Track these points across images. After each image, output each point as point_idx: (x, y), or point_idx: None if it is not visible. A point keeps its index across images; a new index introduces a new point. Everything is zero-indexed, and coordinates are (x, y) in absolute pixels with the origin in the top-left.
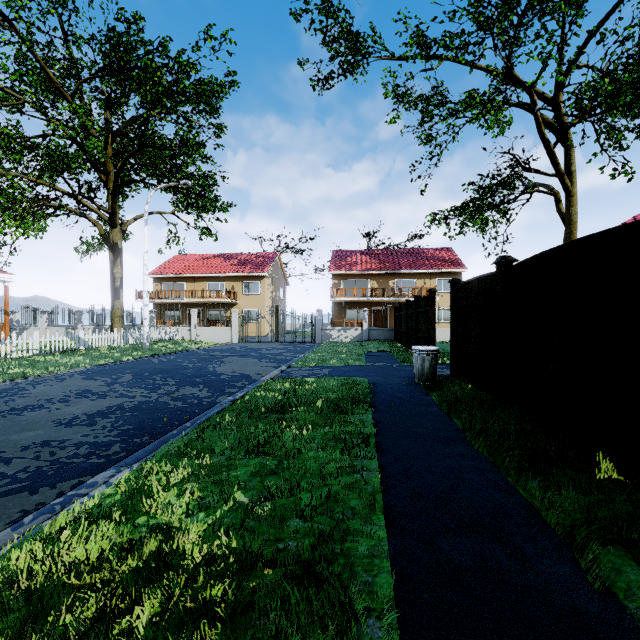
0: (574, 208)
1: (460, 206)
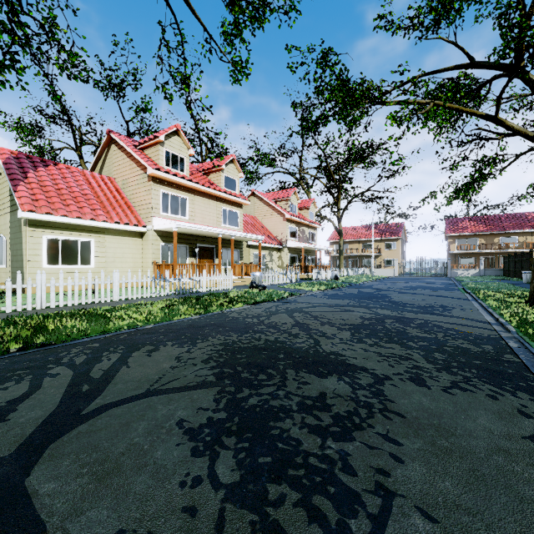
0: None
1: None
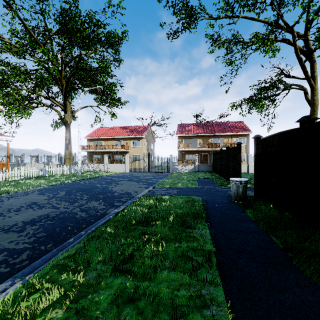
0: (316, 97)
1: (248, 98)
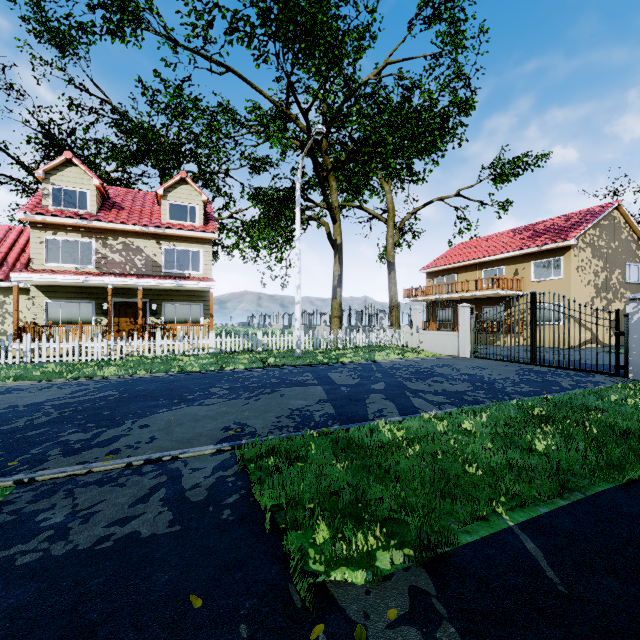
0: None
1: None
